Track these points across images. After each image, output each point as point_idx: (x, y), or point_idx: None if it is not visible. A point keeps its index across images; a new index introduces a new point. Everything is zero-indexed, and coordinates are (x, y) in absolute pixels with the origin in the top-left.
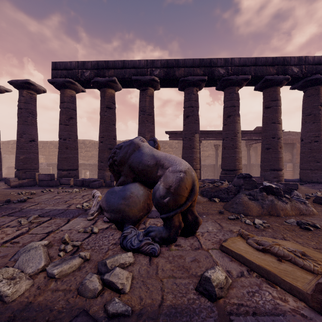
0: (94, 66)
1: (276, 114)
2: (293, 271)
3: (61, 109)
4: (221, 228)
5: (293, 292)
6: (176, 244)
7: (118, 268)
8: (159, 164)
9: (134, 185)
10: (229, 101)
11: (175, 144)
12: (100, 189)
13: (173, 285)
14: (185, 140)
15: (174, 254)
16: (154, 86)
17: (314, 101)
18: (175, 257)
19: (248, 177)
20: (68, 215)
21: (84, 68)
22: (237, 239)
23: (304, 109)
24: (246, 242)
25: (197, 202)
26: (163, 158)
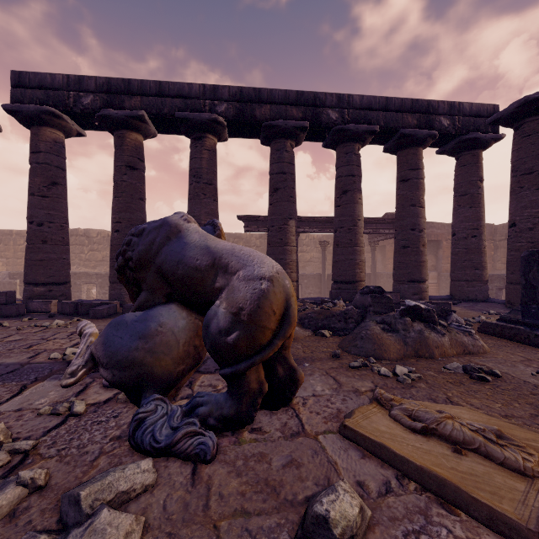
0: (101, 87)
1: (418, 191)
2: (488, 474)
3: (33, 166)
4: (339, 386)
5: (496, 526)
6: (253, 427)
7: (108, 512)
8: (219, 265)
9: (166, 309)
10: (344, 166)
11: (255, 240)
12: (111, 319)
13: (243, 537)
14: (272, 231)
15: (249, 452)
16: (218, 133)
17: (471, 174)
18: (250, 459)
19: (379, 292)
20: (26, 376)
21: (81, 88)
22: (372, 410)
23: (457, 186)
24: (389, 414)
25: (294, 338)
26: (227, 253)
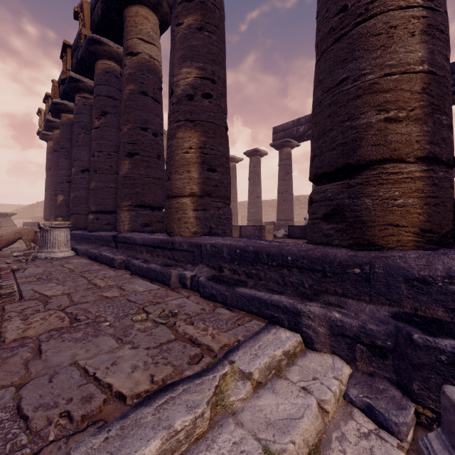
0: (307, 120)
1: None
2: None
3: (279, 167)
4: None
5: None
6: None
7: None
8: None
9: None
10: None
11: None
12: None
13: None
14: None
15: None
16: None
17: None
18: None
19: None
20: None
21: (298, 125)
22: None
23: None
24: None
25: None
26: None
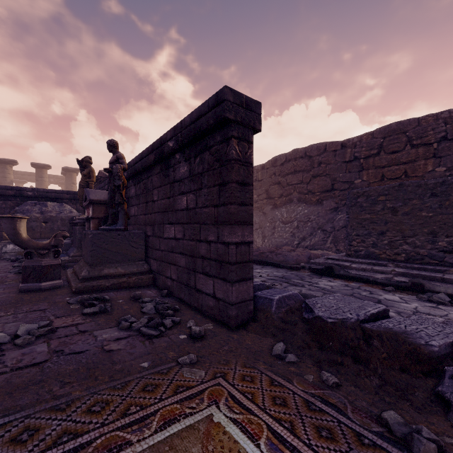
0: None
1: None
2: None
3: None
4: None
5: None
6: None
7: None
8: None
9: None
10: None
11: None
12: None
13: None
14: None
15: None
16: None
17: None
18: None
19: None
20: None
21: None
22: None
23: None
24: None
25: None
26: None
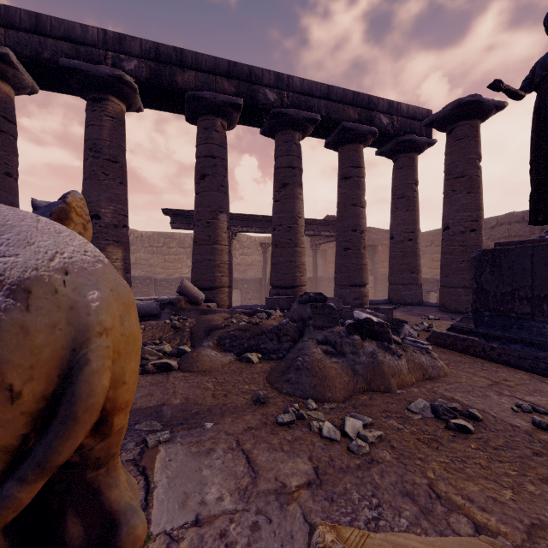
0: None
1: (359, 190)
2: None
3: None
4: (252, 479)
5: None
6: None
7: None
8: None
9: None
10: (284, 156)
11: (190, 241)
12: None
13: None
14: (198, 226)
15: None
16: (125, 98)
17: (407, 177)
18: None
19: (321, 300)
20: None
21: None
22: None
23: (395, 189)
24: None
25: (207, 369)
26: None
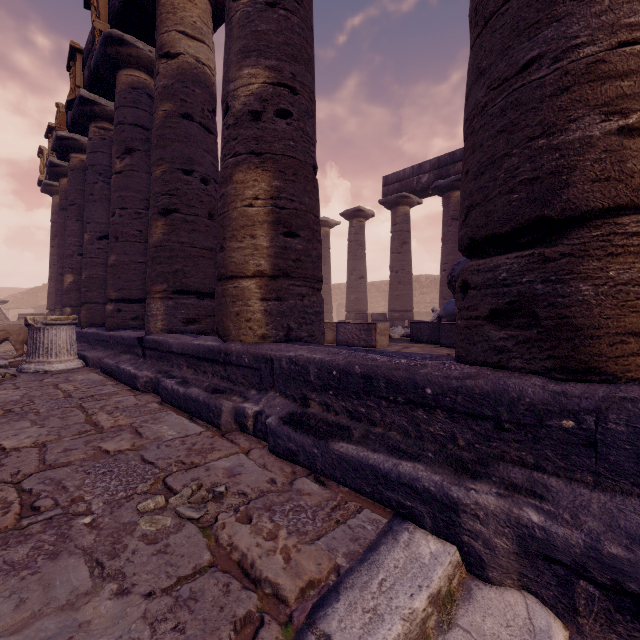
0: (433, 166)
1: None
2: None
3: (393, 234)
4: None
5: None
6: None
7: None
8: None
9: None
10: None
11: None
12: None
13: None
14: None
15: None
16: None
17: None
18: None
19: None
20: None
21: (420, 172)
22: None
23: None
24: None
25: None
26: None
